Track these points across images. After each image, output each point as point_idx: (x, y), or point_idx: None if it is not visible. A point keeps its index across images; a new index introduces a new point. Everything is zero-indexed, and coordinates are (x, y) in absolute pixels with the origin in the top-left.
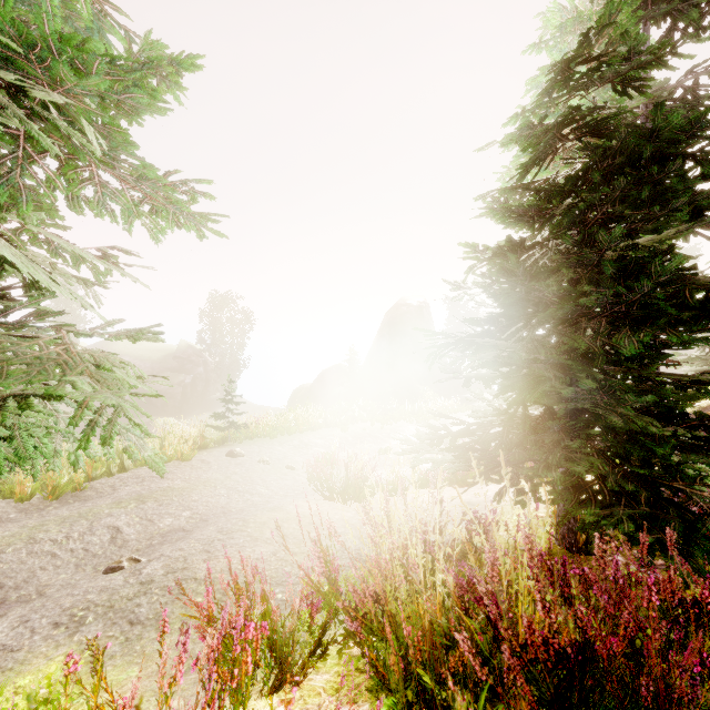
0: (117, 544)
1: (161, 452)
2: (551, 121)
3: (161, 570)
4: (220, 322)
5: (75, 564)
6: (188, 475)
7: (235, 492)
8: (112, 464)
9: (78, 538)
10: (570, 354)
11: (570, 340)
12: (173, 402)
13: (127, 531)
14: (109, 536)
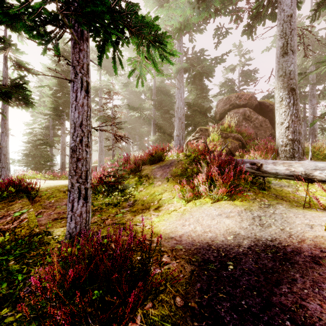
0: None
1: None
2: (32, 131)
3: None
4: None
5: None
6: None
7: None
8: None
9: None
10: (35, 162)
11: (35, 160)
12: None
13: None
14: None
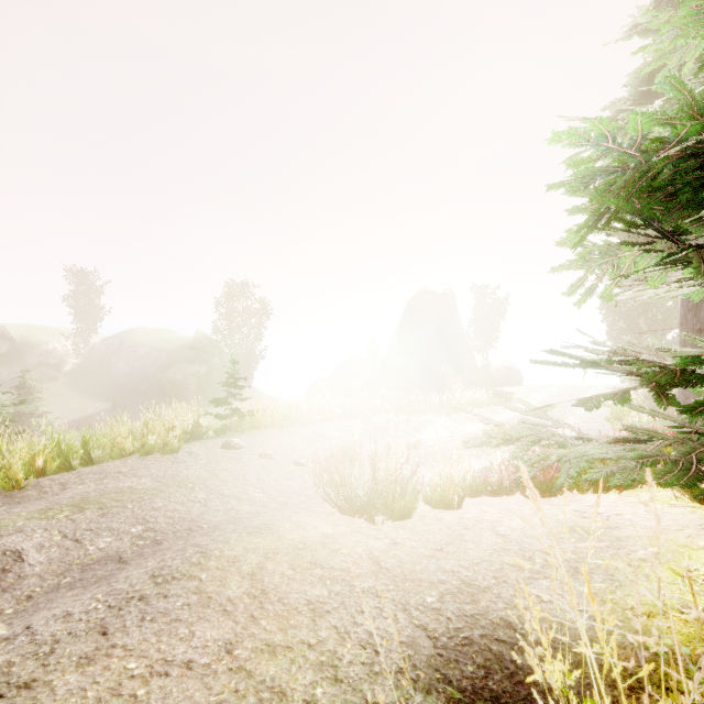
0: (3, 583)
1: (139, 441)
2: None
3: None
4: (236, 312)
5: None
6: (163, 471)
7: (218, 496)
8: (74, 455)
9: None
10: None
11: None
12: (188, 393)
13: (32, 560)
14: None
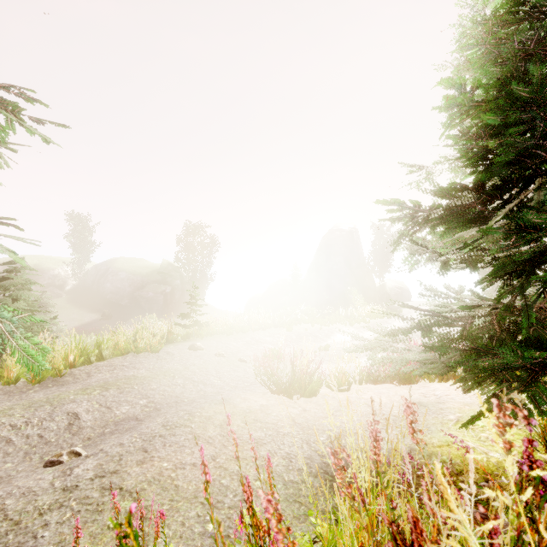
0: (71, 431)
1: (133, 344)
2: None
3: (91, 472)
4: (192, 245)
5: (26, 451)
6: (152, 365)
7: (191, 382)
8: (92, 353)
9: (36, 424)
10: None
11: None
12: (157, 306)
13: (84, 418)
14: (66, 422)
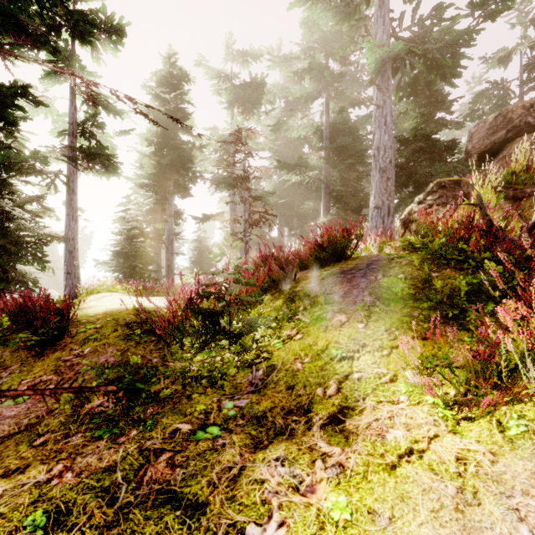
0: None
1: None
2: (125, 215)
3: None
4: None
5: None
6: None
7: None
8: None
9: None
10: (128, 265)
11: (128, 262)
12: None
13: None
14: None
